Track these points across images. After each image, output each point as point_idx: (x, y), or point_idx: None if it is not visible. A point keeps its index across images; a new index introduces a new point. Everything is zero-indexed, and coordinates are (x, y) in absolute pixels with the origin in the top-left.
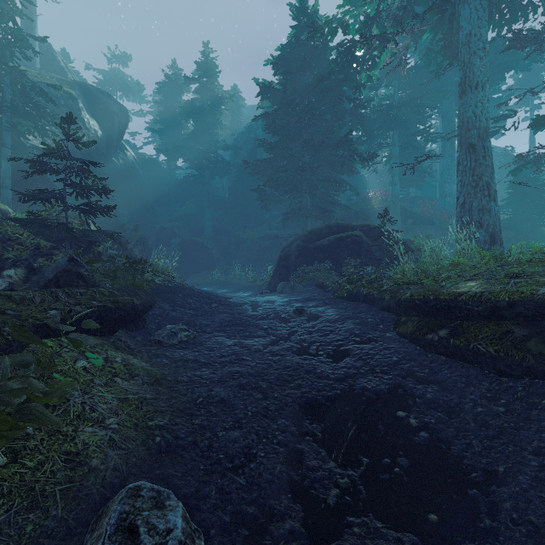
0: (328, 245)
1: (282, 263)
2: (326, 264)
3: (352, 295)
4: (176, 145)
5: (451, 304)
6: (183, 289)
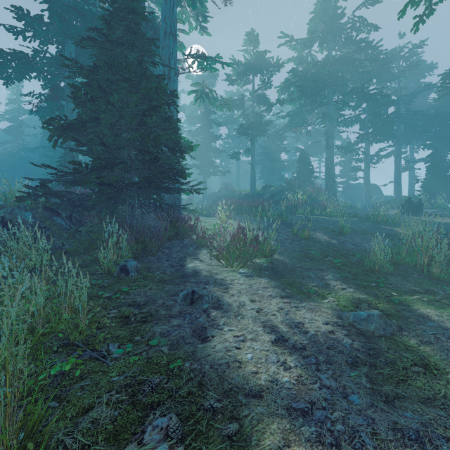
0: None
1: None
2: None
3: None
4: None
5: None
6: None
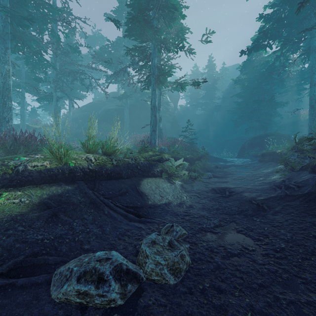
0: (259, 142)
1: (242, 149)
2: (257, 149)
3: (256, 156)
4: (198, 103)
5: (265, 154)
6: (210, 156)
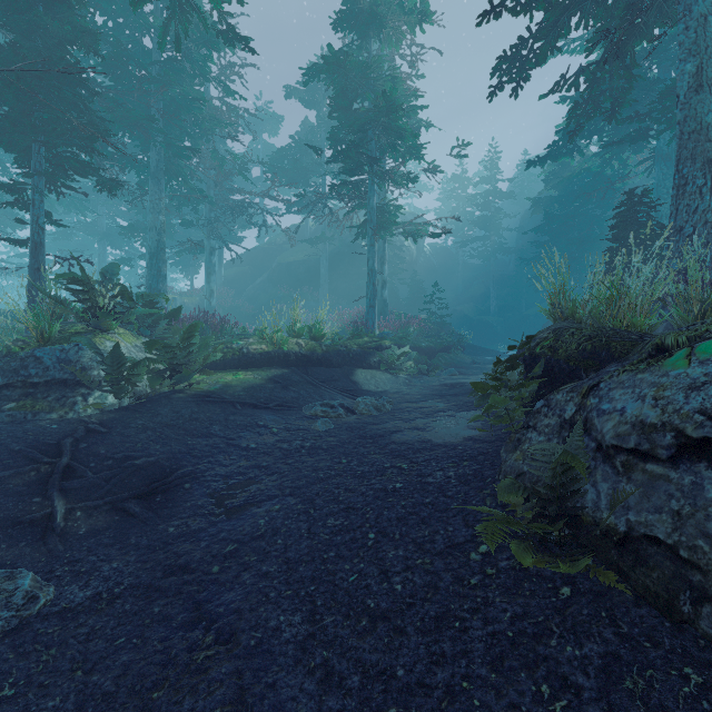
0: None
1: None
2: None
3: None
4: (466, 241)
5: None
6: (476, 346)
